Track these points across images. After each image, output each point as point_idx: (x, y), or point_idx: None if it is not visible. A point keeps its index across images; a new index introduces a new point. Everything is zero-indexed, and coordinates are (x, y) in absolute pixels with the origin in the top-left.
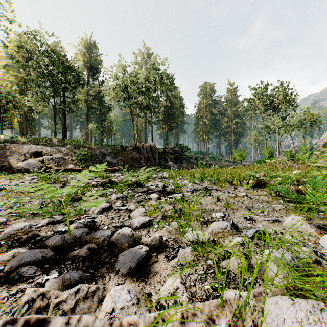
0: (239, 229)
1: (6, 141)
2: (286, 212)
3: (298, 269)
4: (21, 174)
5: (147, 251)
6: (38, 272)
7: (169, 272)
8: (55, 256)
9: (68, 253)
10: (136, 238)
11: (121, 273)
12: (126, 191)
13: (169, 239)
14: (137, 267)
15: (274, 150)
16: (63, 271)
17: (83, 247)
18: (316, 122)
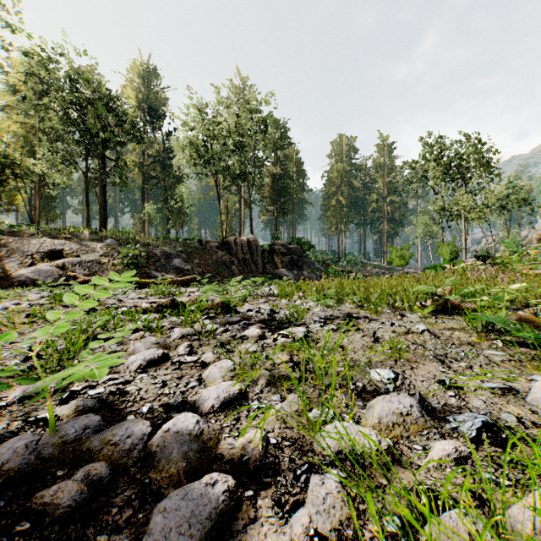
0: (436, 411)
1: (1, 233)
2: (518, 367)
3: None
4: (24, 290)
5: (231, 490)
6: None
7: None
8: None
9: (35, 489)
10: (208, 441)
11: None
12: (201, 321)
13: (285, 442)
14: None
15: (460, 248)
16: None
17: (78, 467)
18: (528, 201)
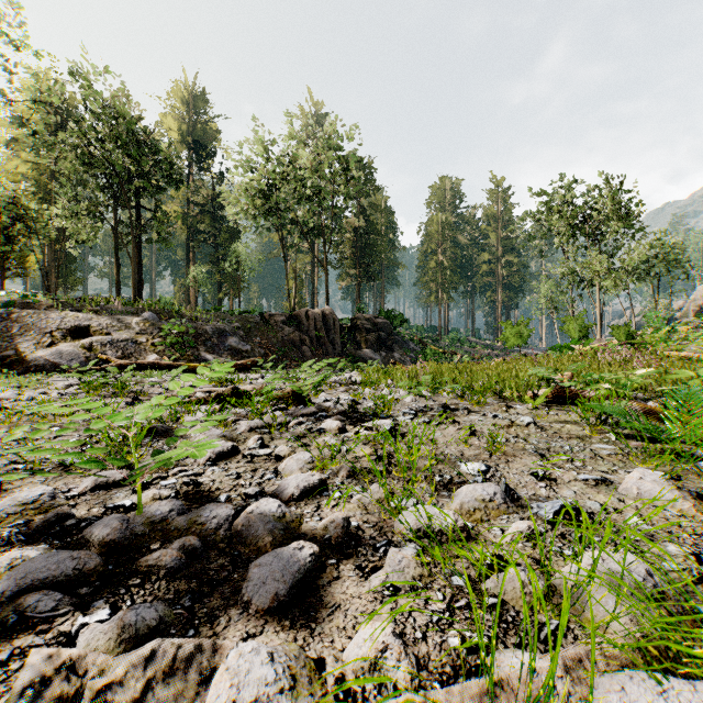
0: (522, 500)
1: (11, 304)
2: (624, 461)
3: (664, 600)
4: (44, 376)
5: (316, 554)
6: (63, 606)
7: (366, 606)
8: (106, 566)
9: (135, 558)
10: (291, 522)
11: (255, 609)
12: (270, 413)
13: (366, 524)
14: (291, 595)
15: (591, 324)
16: (121, 602)
17: (169, 543)
18: (681, 264)
